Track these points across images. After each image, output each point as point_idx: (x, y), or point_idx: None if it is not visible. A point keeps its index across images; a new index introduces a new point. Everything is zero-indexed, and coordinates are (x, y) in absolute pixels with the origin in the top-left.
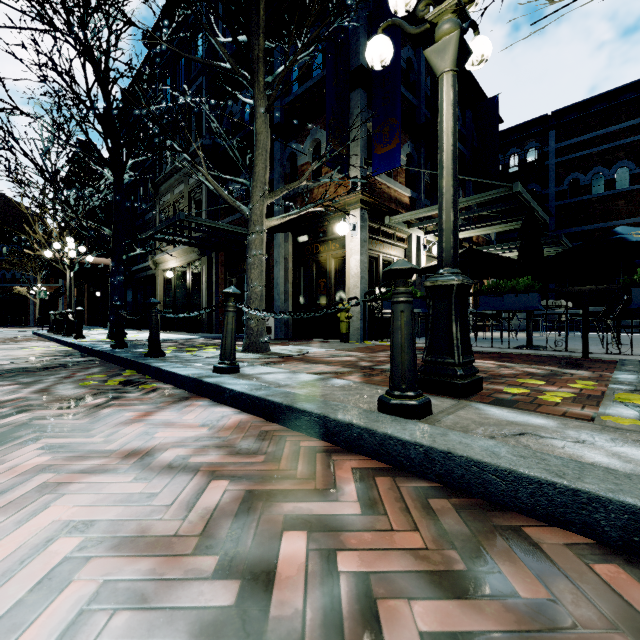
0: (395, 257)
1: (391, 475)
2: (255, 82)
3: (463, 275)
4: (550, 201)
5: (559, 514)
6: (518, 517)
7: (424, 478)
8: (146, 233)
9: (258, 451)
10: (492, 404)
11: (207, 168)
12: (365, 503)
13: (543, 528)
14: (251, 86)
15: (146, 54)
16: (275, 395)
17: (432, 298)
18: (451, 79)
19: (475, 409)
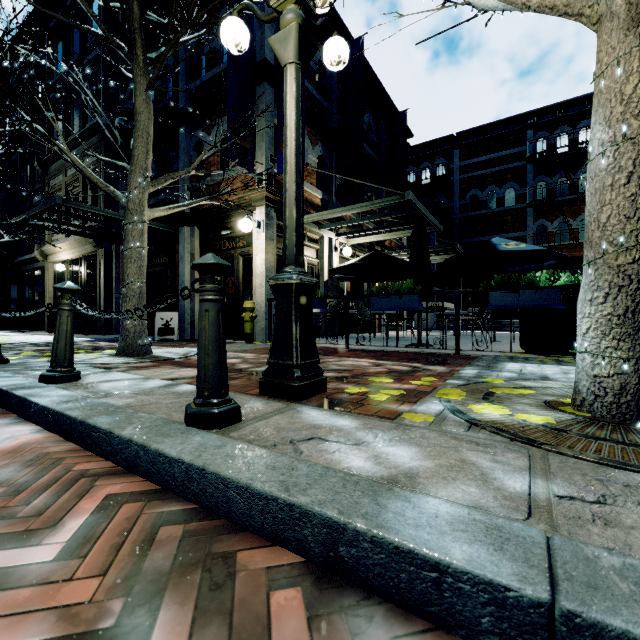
0: (306, 257)
1: (149, 499)
2: (134, 55)
3: (306, 274)
4: (455, 213)
5: (280, 532)
6: (247, 538)
7: (185, 499)
8: (18, 218)
9: (5, 482)
10: (324, 406)
11: (105, 150)
12: (75, 543)
13: (262, 550)
14: (129, 59)
15: (32, 10)
16: (79, 408)
17: (276, 297)
18: (294, 72)
19: (294, 413)
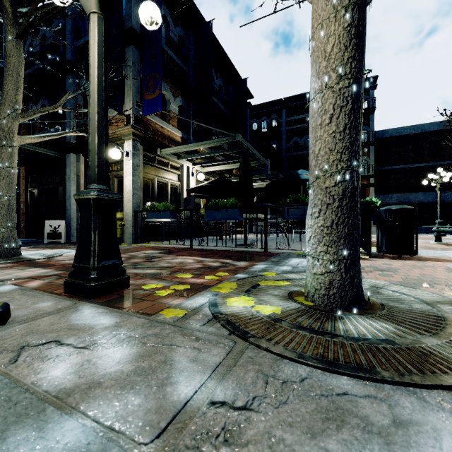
0: (169, 180)
1: None
2: (3, 7)
3: (108, 191)
4: (283, 153)
5: None
6: None
7: None
8: None
9: None
10: (112, 302)
11: None
12: None
13: None
14: None
15: None
16: None
17: (80, 210)
18: (96, 20)
19: (70, 312)
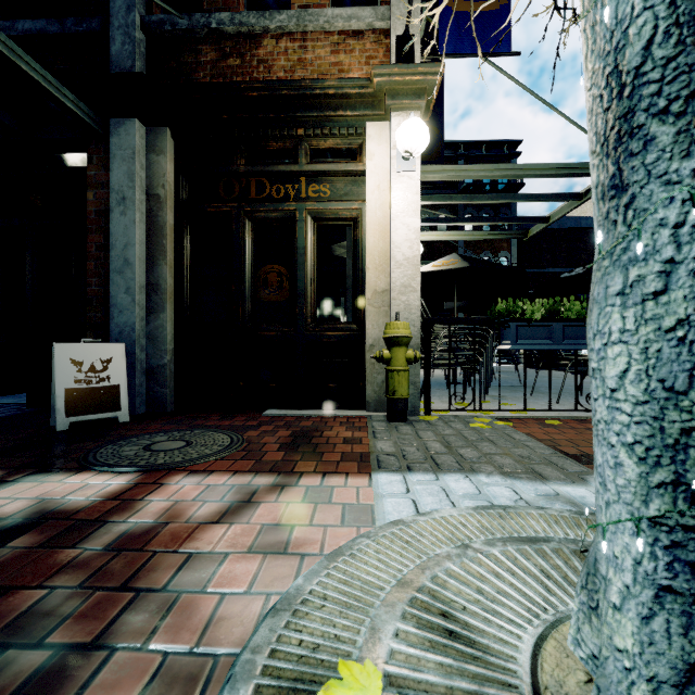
0: None
1: None
2: None
3: None
4: None
5: None
6: None
7: None
8: None
9: None
10: None
11: None
12: None
13: None
14: None
15: None
16: None
17: None
18: None
19: None
